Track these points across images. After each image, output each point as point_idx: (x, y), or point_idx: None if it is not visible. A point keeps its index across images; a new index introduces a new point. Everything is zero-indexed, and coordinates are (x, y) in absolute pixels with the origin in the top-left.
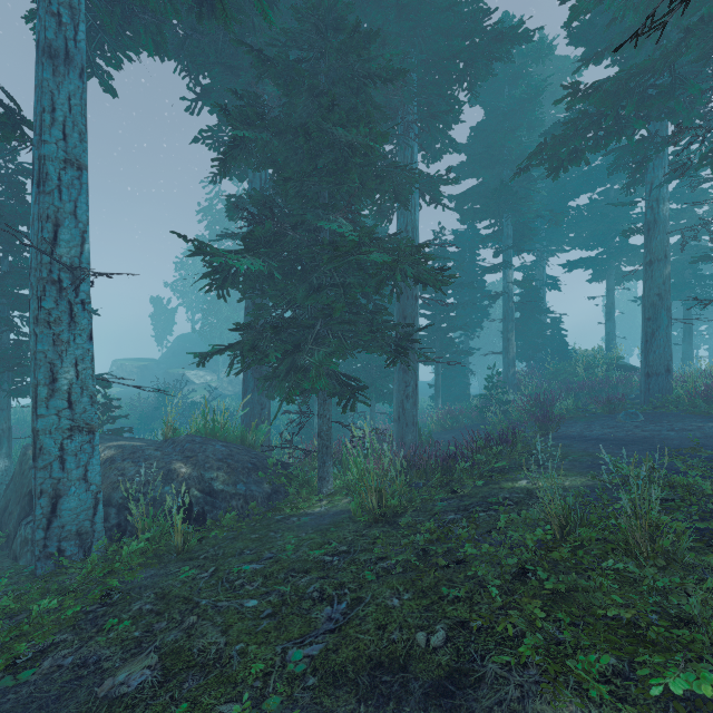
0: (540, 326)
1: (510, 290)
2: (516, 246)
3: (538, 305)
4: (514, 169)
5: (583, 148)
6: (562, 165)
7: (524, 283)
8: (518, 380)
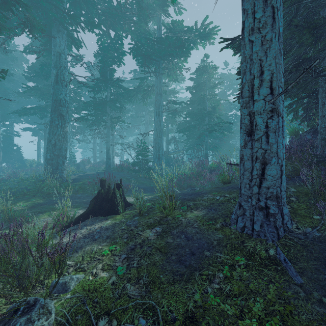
0: (12, 150)
1: (0, 137)
2: (2, 121)
3: (11, 142)
4: (2, 95)
5: (27, 113)
6: (22, 114)
7: (6, 135)
8: (3, 169)
